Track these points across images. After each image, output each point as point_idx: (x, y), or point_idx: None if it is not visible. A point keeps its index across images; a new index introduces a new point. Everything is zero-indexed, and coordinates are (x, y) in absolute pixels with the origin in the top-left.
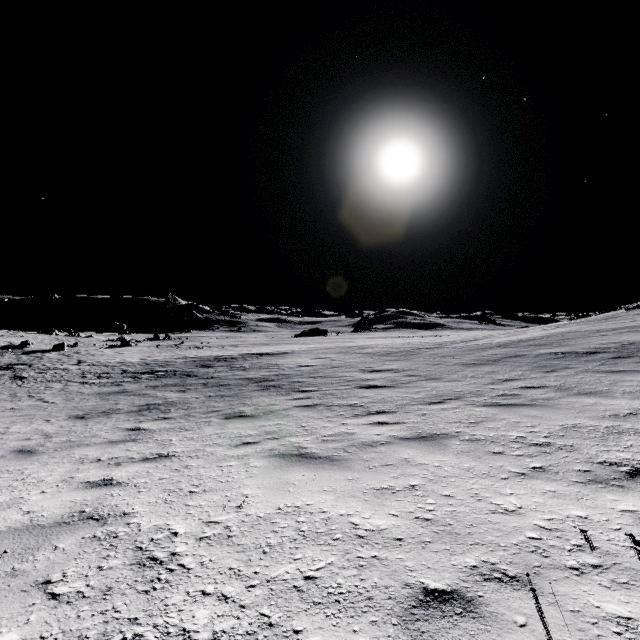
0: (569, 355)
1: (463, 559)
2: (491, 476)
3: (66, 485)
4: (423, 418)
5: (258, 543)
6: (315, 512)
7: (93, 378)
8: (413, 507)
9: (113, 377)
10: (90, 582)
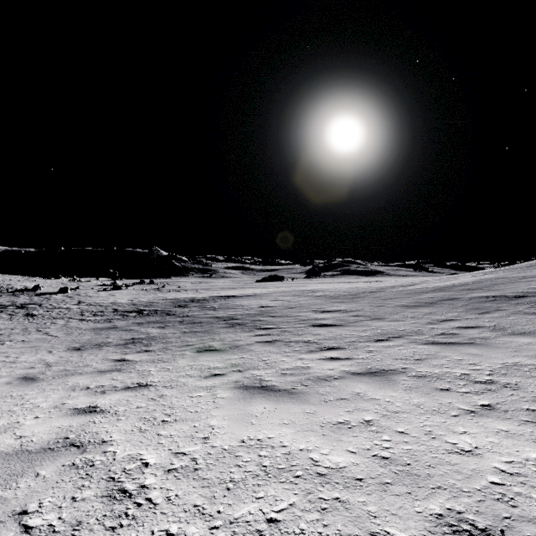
0: (499, 298)
1: (427, 505)
2: (441, 413)
3: (57, 411)
4: (371, 354)
5: (222, 478)
6: (276, 446)
7: (90, 316)
8: (370, 444)
9: (106, 315)
10: (62, 514)
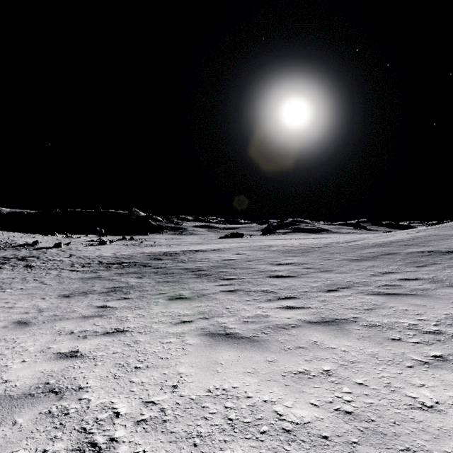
0: (434, 253)
1: None
2: (396, 363)
3: (42, 355)
4: (323, 304)
5: (189, 432)
6: (241, 397)
7: (79, 267)
8: (331, 396)
9: (92, 266)
10: None
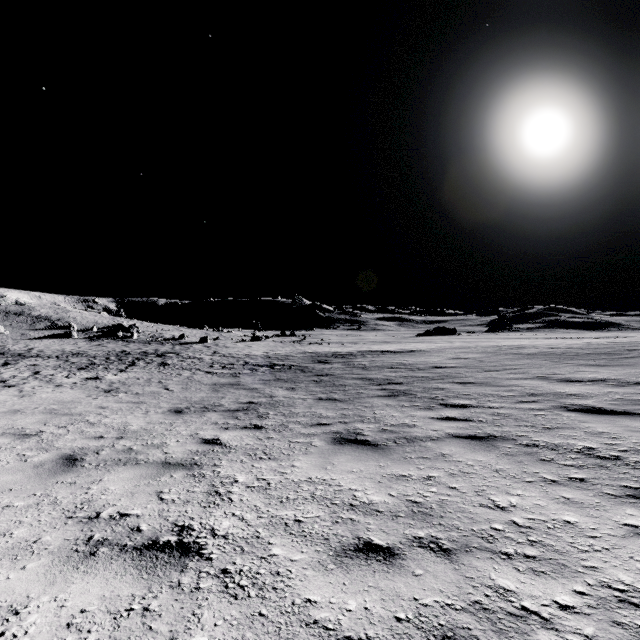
0: None
1: None
2: None
3: None
4: None
5: None
6: None
7: (218, 368)
8: None
9: (235, 368)
10: None
